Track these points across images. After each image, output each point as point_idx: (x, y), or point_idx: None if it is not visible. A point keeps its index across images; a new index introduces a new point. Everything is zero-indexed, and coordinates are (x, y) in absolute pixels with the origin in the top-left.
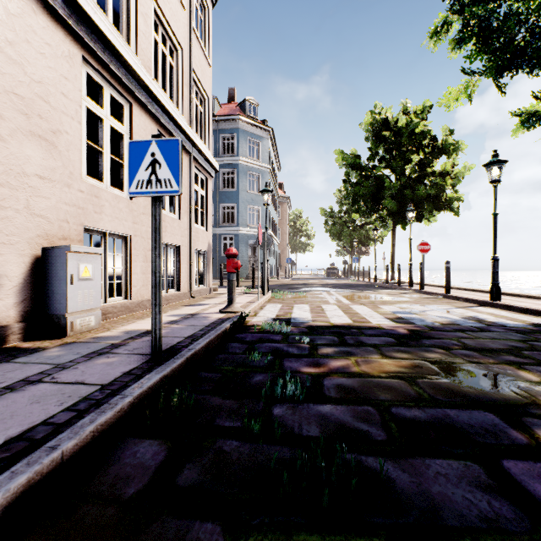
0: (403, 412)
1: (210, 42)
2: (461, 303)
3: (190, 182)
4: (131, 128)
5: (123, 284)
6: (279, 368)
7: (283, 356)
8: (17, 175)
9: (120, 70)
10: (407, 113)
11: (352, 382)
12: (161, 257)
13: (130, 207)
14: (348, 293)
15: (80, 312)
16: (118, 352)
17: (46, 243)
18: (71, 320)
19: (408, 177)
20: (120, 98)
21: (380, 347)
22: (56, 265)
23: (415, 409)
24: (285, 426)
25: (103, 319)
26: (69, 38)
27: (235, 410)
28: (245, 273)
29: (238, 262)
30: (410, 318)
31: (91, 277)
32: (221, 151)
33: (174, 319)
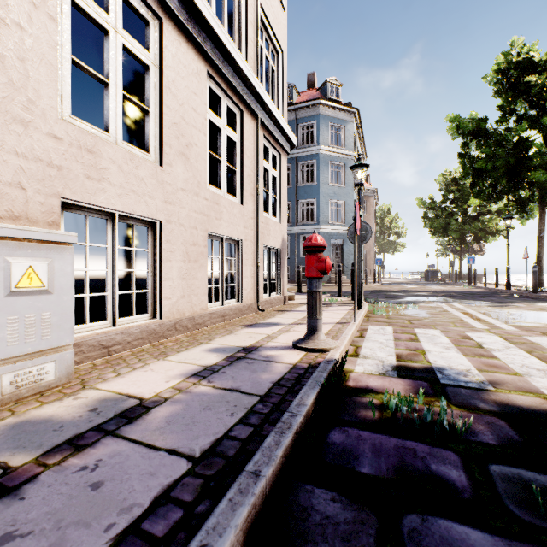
0: None
1: None
2: None
3: (257, 154)
4: (161, 58)
5: (150, 295)
6: None
7: None
8: None
9: None
10: None
11: None
12: None
13: (159, 177)
14: (487, 308)
15: (17, 358)
16: None
17: None
18: None
19: None
20: (142, 8)
21: None
22: None
23: None
24: None
25: (103, 354)
26: None
27: None
28: (326, 276)
29: (327, 259)
30: None
31: (46, 288)
32: (299, 143)
33: (213, 361)
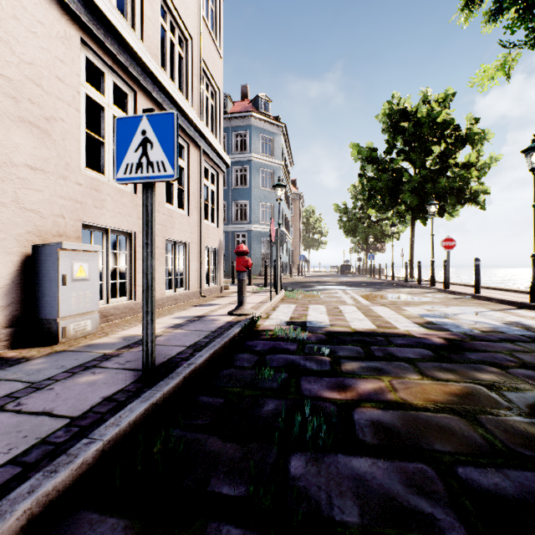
0: (476, 476)
1: (222, 33)
2: (495, 305)
3: (200, 176)
4: None
5: (128, 283)
6: (295, 391)
7: (300, 373)
8: (3, 165)
9: (123, 55)
10: (428, 102)
11: (391, 417)
12: (153, 255)
13: (135, 202)
14: (366, 292)
15: (75, 316)
16: (107, 365)
17: (38, 240)
18: (63, 325)
19: (429, 170)
20: (124, 86)
21: (416, 362)
22: (47, 265)
23: (492, 471)
24: (307, 498)
25: (104, 321)
26: (65, 17)
27: (238, 462)
28: (258, 270)
29: (249, 260)
30: (442, 323)
31: (87, 277)
32: (233, 149)
33: (179, 322)
